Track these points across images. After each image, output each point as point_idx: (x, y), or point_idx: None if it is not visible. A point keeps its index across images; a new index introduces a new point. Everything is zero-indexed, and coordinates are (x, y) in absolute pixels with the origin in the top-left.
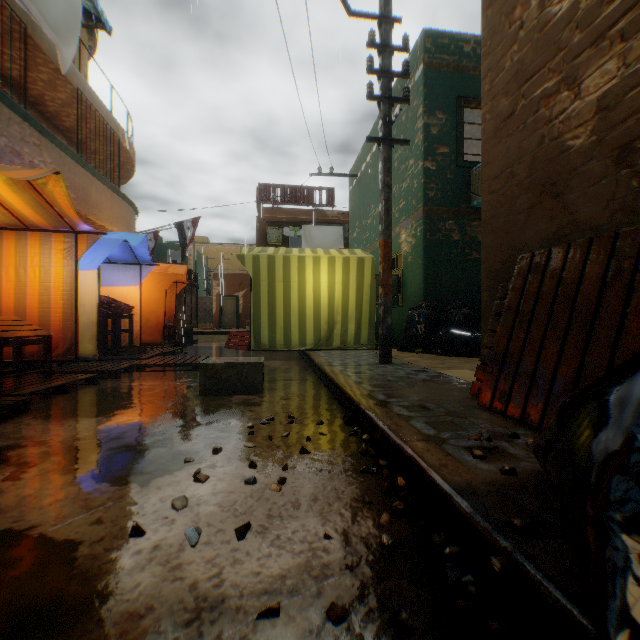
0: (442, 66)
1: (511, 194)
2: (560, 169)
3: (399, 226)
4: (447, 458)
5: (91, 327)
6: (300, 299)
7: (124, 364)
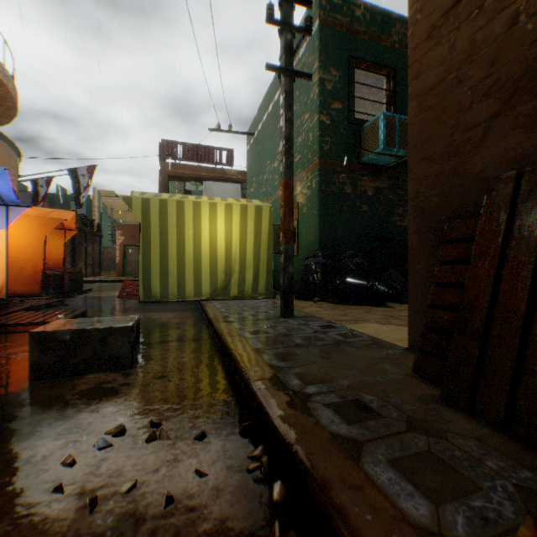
0: (336, 25)
1: (457, 106)
2: None
3: (294, 179)
4: None
5: None
6: (195, 247)
7: None
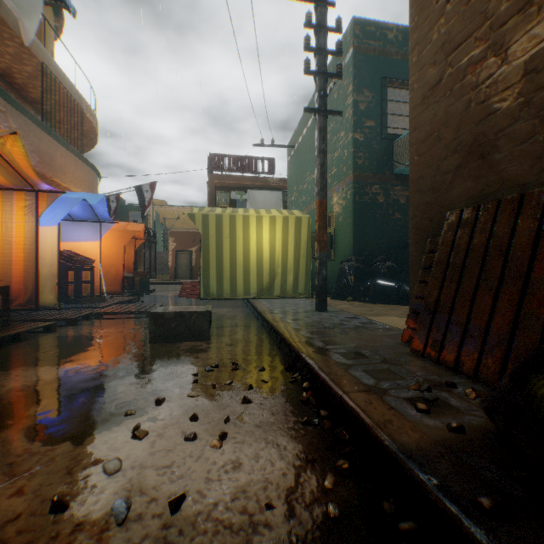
0: (369, 50)
1: (438, 156)
2: (487, 131)
3: (331, 190)
4: (391, 412)
5: (52, 278)
6: (245, 253)
7: (82, 312)
